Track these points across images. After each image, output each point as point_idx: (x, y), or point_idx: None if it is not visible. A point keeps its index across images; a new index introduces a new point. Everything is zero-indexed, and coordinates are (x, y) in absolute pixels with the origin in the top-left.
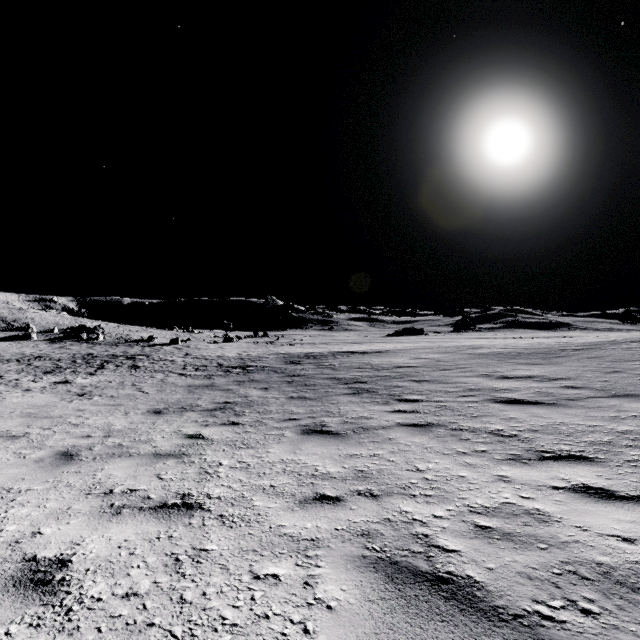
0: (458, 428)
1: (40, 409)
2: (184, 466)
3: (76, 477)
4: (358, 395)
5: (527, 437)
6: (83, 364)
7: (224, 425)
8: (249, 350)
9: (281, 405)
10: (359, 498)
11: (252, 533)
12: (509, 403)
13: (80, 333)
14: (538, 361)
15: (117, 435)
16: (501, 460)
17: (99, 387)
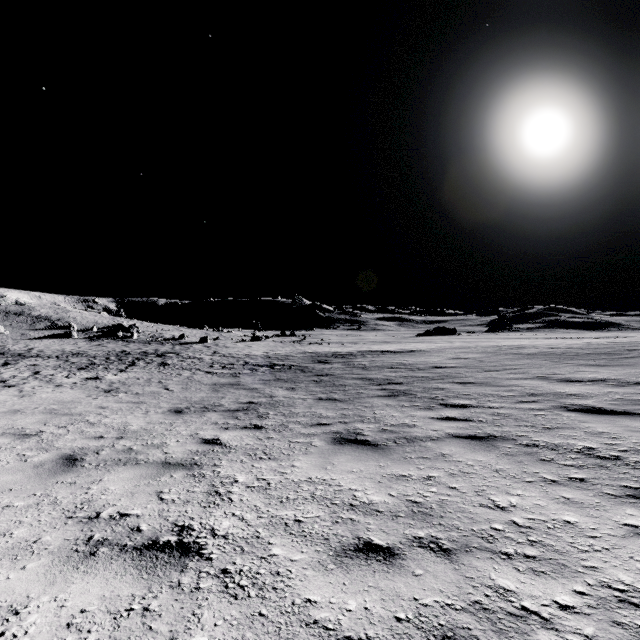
0: (531, 444)
1: (64, 405)
2: (192, 481)
3: (67, 490)
4: (394, 398)
5: (637, 461)
6: (116, 361)
7: (245, 429)
8: (276, 349)
9: (308, 407)
10: (422, 553)
11: (265, 614)
12: (588, 412)
13: (116, 331)
14: (604, 362)
15: (130, 437)
16: (617, 497)
17: (126, 384)
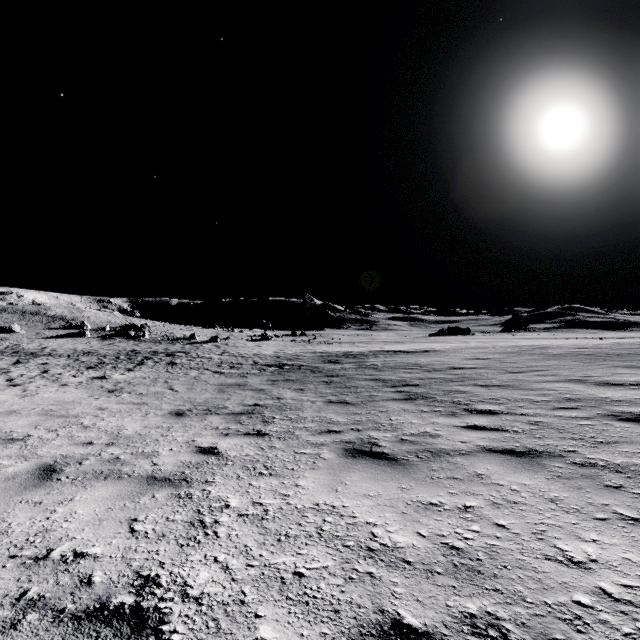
0: (587, 463)
1: (63, 406)
2: (175, 505)
3: (27, 514)
4: (411, 401)
5: None
6: (125, 360)
7: (247, 435)
8: (286, 348)
9: (317, 411)
10: None
11: None
12: None
13: (128, 331)
14: None
15: (121, 443)
16: None
17: (132, 383)
